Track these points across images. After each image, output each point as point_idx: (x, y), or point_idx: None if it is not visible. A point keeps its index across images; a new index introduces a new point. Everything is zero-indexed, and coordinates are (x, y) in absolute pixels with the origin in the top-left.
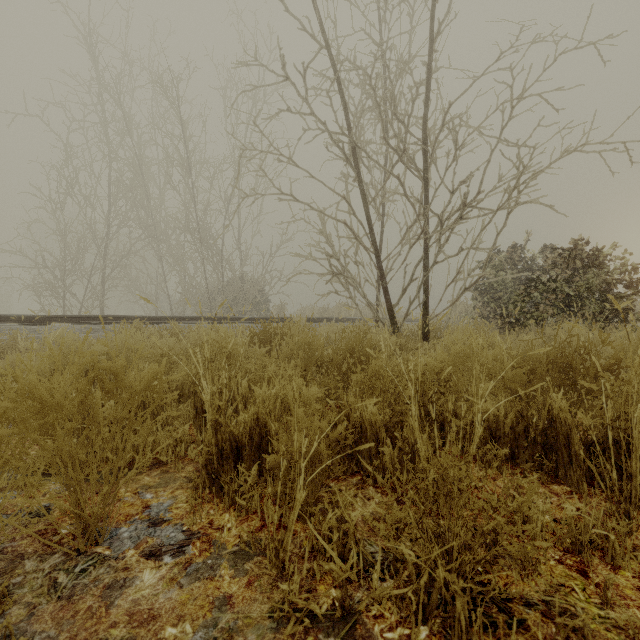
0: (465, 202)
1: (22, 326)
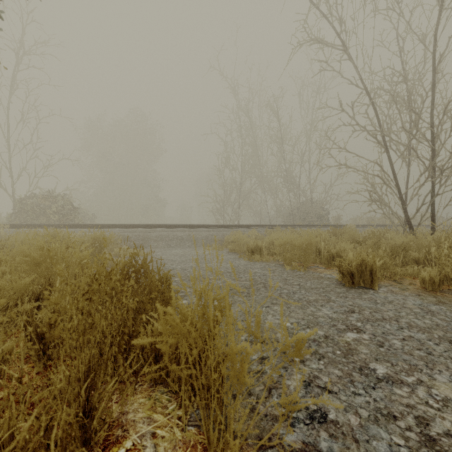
0: None
1: (230, 229)
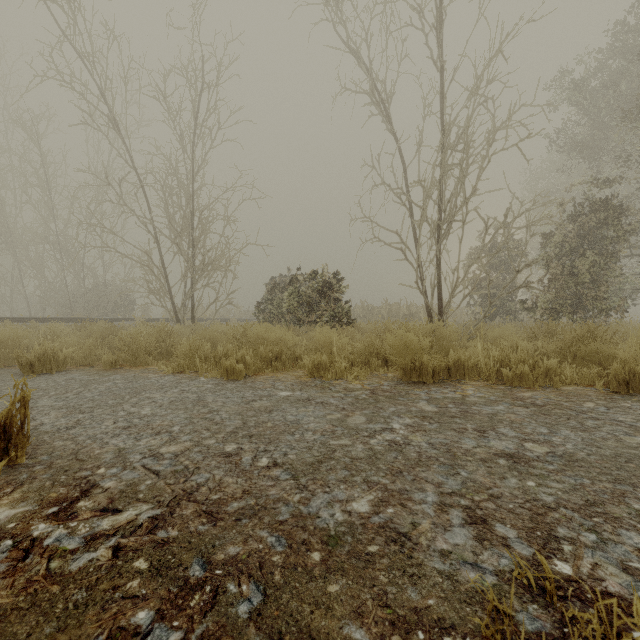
0: (204, 263)
1: None
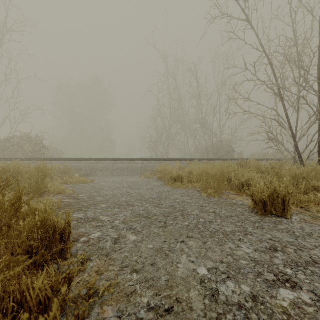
0: None
1: (160, 161)
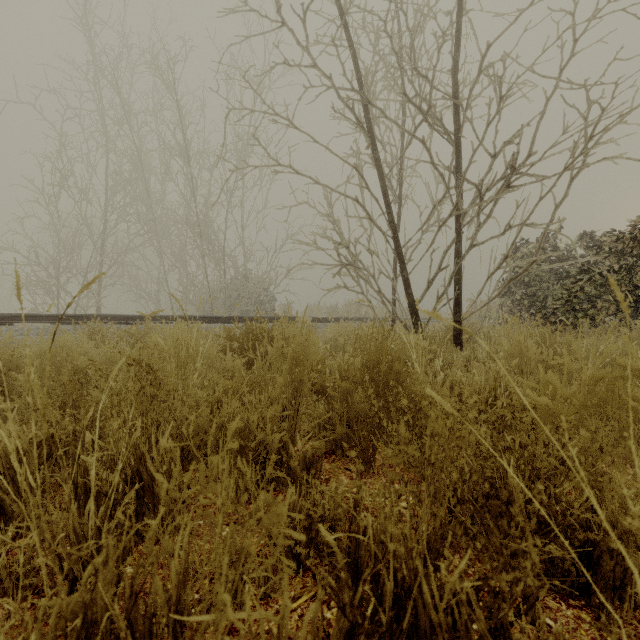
0: (514, 165)
1: None
